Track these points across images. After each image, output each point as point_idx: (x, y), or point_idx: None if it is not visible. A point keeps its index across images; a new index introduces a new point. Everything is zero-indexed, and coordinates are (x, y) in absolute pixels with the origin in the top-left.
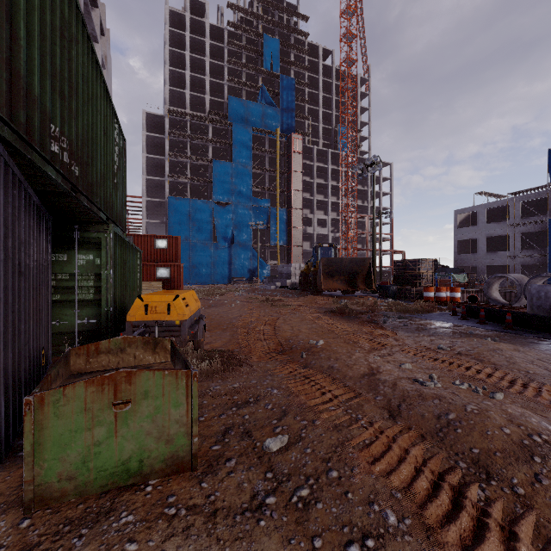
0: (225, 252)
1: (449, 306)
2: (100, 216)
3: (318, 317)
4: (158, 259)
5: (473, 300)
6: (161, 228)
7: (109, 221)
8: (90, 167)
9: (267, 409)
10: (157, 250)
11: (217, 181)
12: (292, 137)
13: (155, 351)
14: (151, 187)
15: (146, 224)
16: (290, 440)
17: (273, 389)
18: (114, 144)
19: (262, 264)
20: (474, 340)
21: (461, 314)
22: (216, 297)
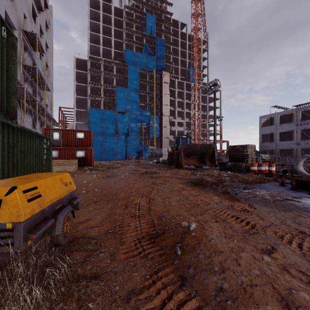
0: (123, 141)
1: (274, 178)
2: None
3: (183, 188)
4: (78, 145)
5: (285, 172)
6: (85, 127)
7: None
8: None
9: None
10: (77, 139)
11: (118, 99)
12: (163, 73)
13: None
14: (79, 102)
15: (76, 124)
16: None
17: None
18: None
19: (145, 148)
20: None
21: (286, 184)
22: (114, 169)
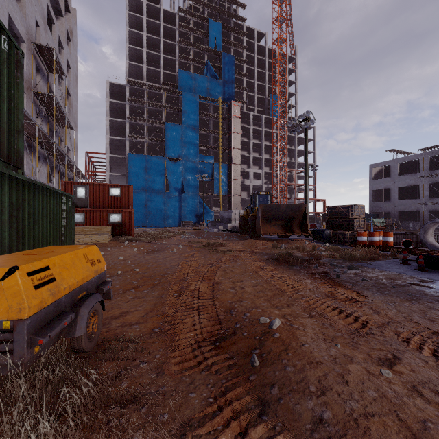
0: (176, 200)
1: (393, 253)
2: None
3: (261, 267)
4: (112, 206)
5: (407, 244)
6: (122, 180)
7: None
8: None
9: None
10: (111, 197)
11: (169, 140)
12: (232, 104)
13: None
14: (114, 145)
15: (110, 176)
16: None
17: None
18: None
19: (207, 210)
20: None
21: (410, 262)
22: (162, 240)
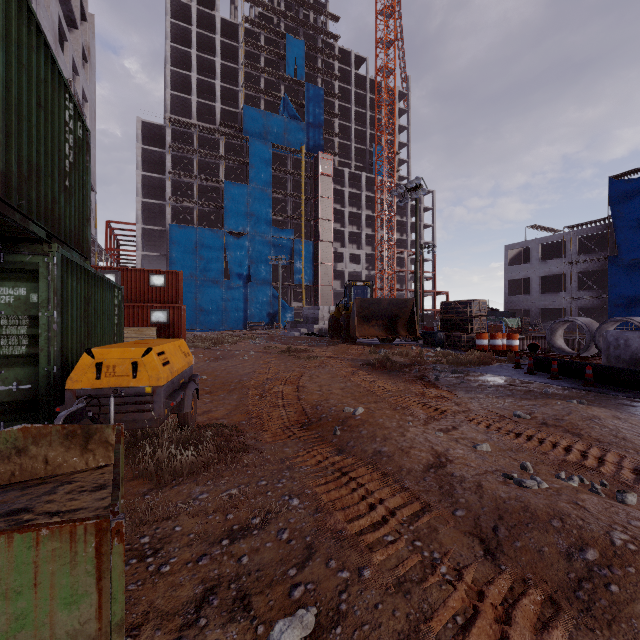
0: (240, 292)
1: (510, 357)
2: (27, 228)
3: (353, 372)
4: (154, 299)
5: (534, 348)
6: (161, 262)
7: (54, 240)
8: (1, 146)
9: (280, 541)
10: (152, 288)
11: (230, 206)
12: (319, 157)
13: (86, 449)
14: (148, 212)
15: (142, 257)
16: (320, 620)
17: (292, 498)
18: (65, 129)
19: (284, 307)
20: (558, 404)
21: (525, 367)
22: (226, 346)
